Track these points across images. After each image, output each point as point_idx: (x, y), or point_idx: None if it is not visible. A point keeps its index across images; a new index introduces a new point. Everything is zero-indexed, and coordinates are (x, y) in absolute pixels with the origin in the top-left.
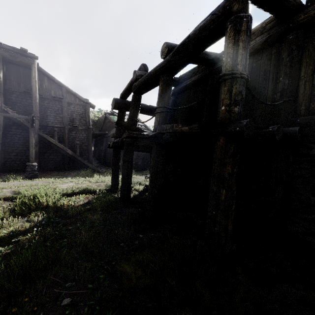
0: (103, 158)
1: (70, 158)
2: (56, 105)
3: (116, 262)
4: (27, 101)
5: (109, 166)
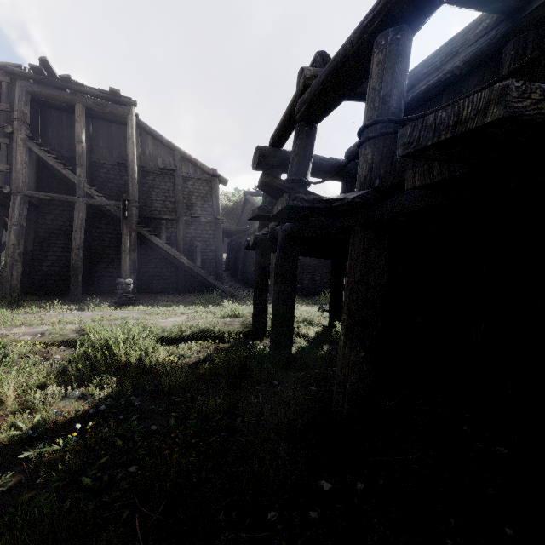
0: (241, 272)
1: (187, 271)
2: (166, 182)
3: None
4: (123, 179)
5: (250, 286)
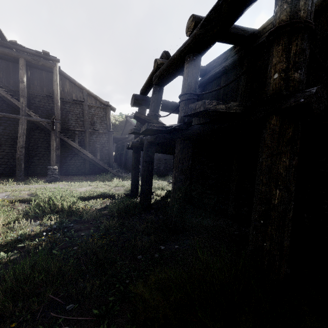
0: (123, 163)
1: (91, 162)
2: (77, 108)
3: (131, 280)
4: (50, 105)
5: (129, 171)
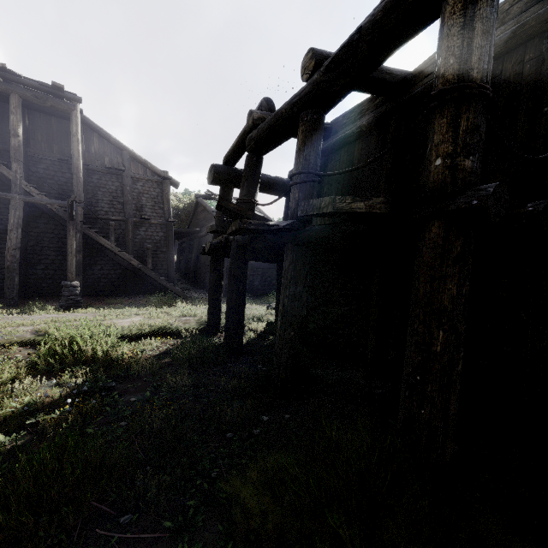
0: (192, 274)
1: (137, 273)
2: (113, 181)
3: (220, 472)
4: (64, 176)
5: (202, 287)
